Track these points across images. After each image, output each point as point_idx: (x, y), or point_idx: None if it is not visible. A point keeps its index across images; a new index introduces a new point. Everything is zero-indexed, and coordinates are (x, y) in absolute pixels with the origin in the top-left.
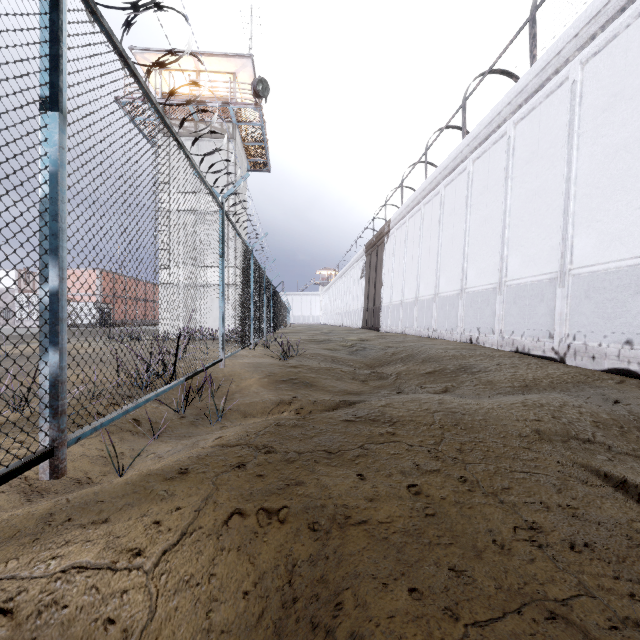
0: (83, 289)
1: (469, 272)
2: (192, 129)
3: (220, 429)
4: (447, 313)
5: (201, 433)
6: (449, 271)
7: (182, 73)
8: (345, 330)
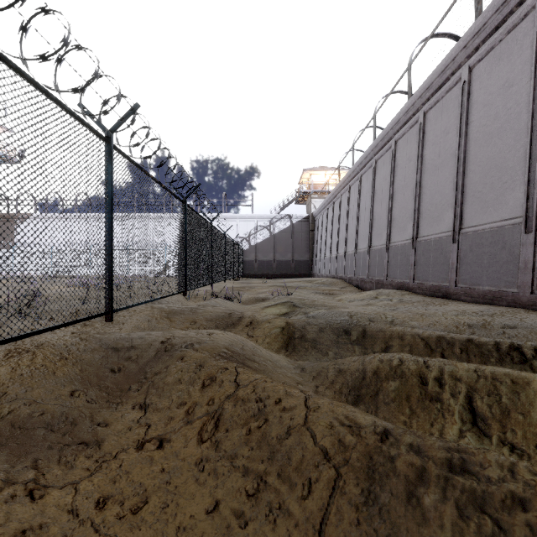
0: None
1: None
2: None
3: None
4: None
5: None
6: None
7: None
8: None
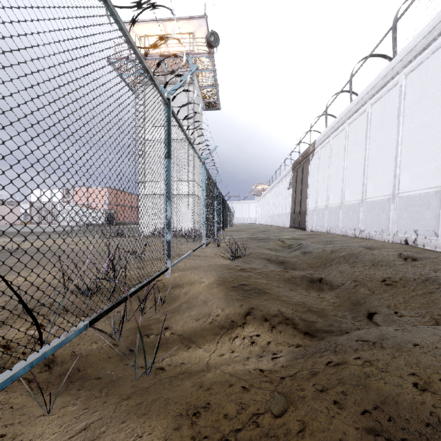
0: (98, 200)
1: (402, 178)
2: (162, 79)
3: (153, 373)
4: (376, 216)
5: (126, 383)
6: (377, 178)
7: (155, 38)
8: (277, 229)
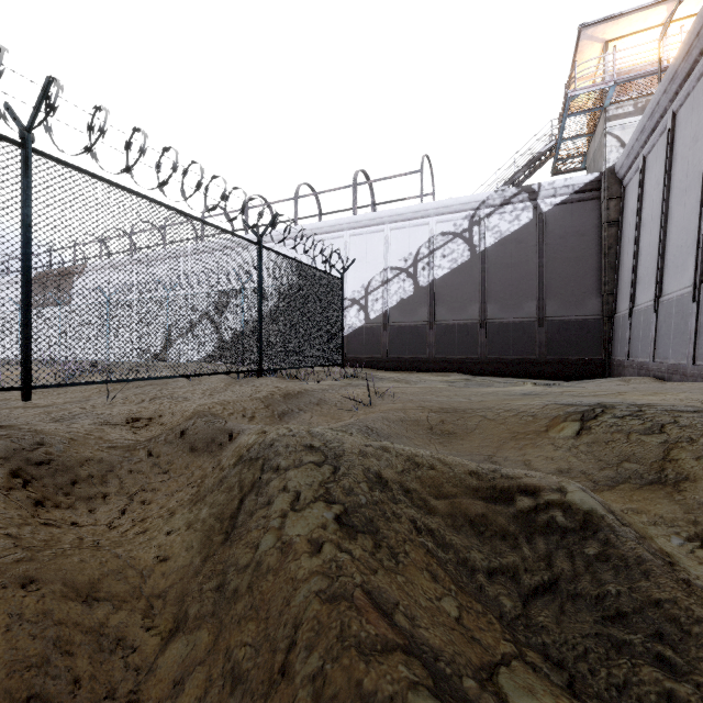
0: None
1: None
2: None
3: None
4: None
5: None
6: None
7: None
8: None
